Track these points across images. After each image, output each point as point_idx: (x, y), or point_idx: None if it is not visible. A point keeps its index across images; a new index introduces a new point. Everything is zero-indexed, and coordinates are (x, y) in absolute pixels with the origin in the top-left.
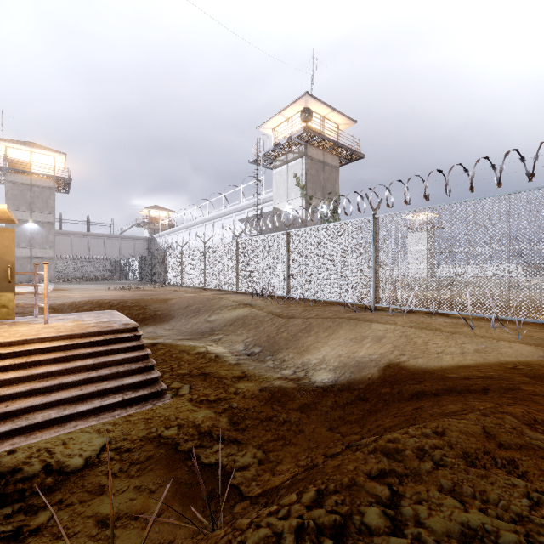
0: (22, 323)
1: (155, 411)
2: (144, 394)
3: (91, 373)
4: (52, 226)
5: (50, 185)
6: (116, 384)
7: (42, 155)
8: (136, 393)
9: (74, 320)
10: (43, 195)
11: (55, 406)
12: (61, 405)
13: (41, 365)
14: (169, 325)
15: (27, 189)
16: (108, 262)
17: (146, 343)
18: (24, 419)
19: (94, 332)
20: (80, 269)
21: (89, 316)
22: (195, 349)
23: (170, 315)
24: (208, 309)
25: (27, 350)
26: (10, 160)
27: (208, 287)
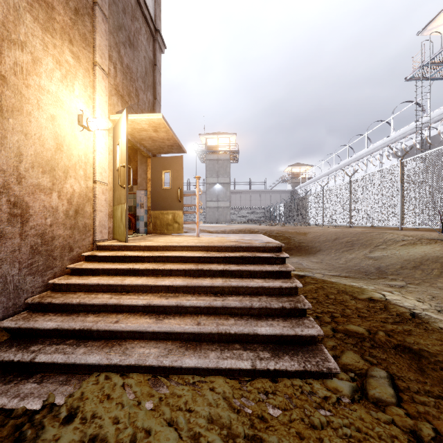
0: (183, 236)
1: (319, 441)
2: (292, 370)
3: (216, 300)
4: (228, 185)
5: (227, 158)
6: (244, 329)
7: (223, 139)
8: (276, 360)
9: (221, 236)
10: (224, 165)
11: (164, 340)
12: (170, 342)
13: (171, 276)
14: (316, 258)
15: (216, 163)
16: (262, 210)
17: (293, 270)
18: (121, 350)
19: (231, 247)
20: (245, 215)
21: (235, 235)
22: (363, 293)
23: (316, 247)
24: (366, 244)
25: (165, 256)
26: (208, 146)
27: (355, 224)
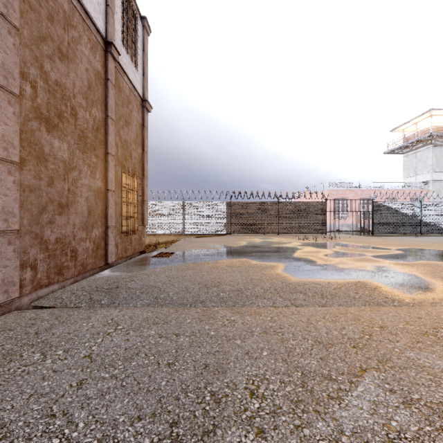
0: None
1: None
2: None
3: None
4: None
5: None
6: None
7: None
8: None
9: None
10: None
11: None
12: None
13: None
14: None
15: None
16: None
17: None
18: None
19: None
20: None
21: None
22: None
23: None
24: None
25: None
26: None
27: None
